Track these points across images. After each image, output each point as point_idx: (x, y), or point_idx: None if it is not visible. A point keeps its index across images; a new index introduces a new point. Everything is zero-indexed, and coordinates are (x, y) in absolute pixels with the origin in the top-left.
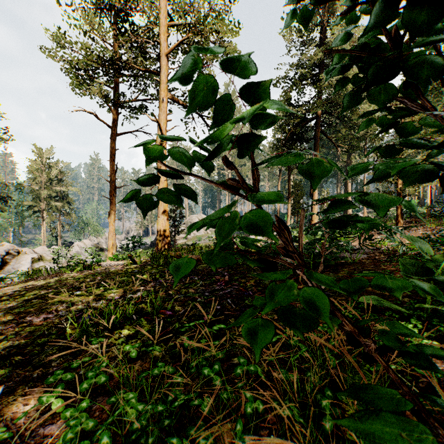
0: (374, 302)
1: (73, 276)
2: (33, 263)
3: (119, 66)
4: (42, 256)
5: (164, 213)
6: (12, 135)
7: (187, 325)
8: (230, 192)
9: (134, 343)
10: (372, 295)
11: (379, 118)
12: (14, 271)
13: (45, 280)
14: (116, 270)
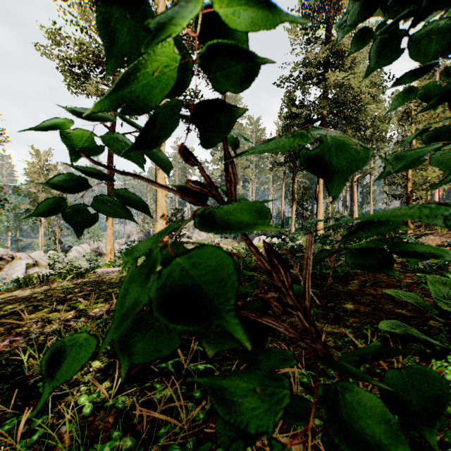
0: (398, 331)
1: (63, 285)
2: (28, 269)
3: None
4: (38, 261)
5: (163, 217)
6: (8, 136)
7: (164, 364)
8: (195, 197)
9: (103, 382)
10: (393, 320)
11: (434, 82)
12: (7, 277)
13: (33, 289)
14: (108, 279)
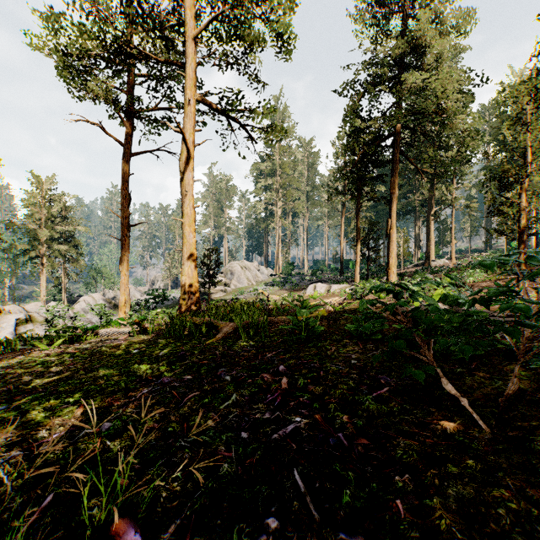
0: None
1: (43, 356)
2: (19, 326)
3: (129, 56)
4: (32, 316)
5: (191, 259)
6: None
7: None
8: None
9: None
10: None
11: None
12: None
13: None
14: (109, 347)
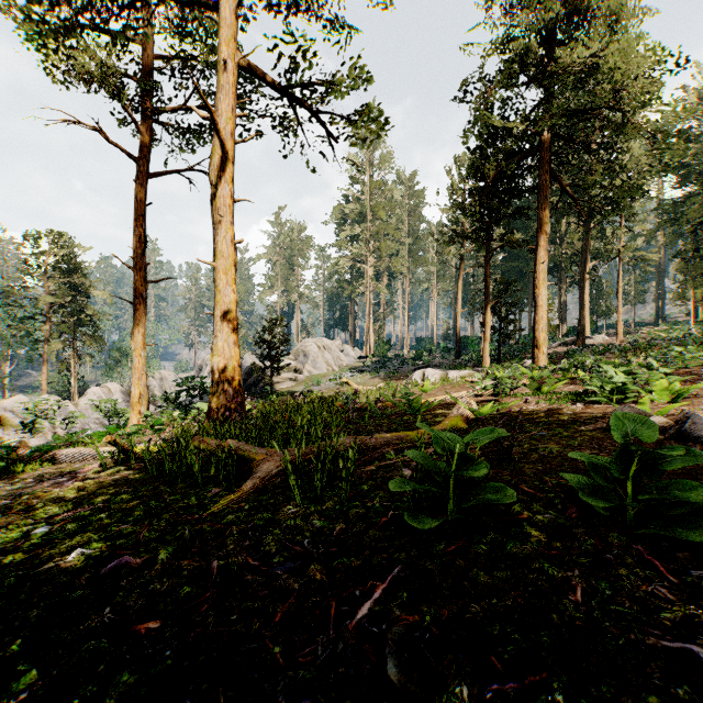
0: None
1: None
2: None
3: None
4: (5, 417)
5: (228, 328)
6: None
7: None
8: None
9: None
10: None
11: None
12: None
13: None
14: (12, 507)
